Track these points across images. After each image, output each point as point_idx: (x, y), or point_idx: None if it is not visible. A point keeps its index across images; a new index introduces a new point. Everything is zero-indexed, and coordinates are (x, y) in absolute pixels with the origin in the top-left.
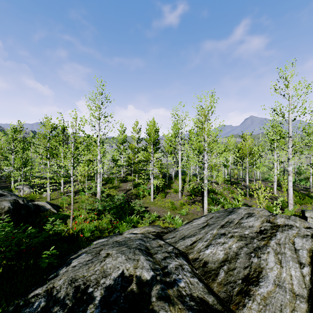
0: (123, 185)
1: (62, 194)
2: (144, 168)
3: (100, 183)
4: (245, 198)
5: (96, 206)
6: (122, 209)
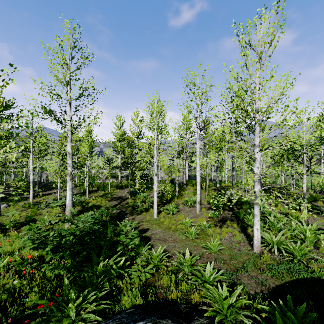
0: (119, 192)
1: (27, 205)
2: (148, 172)
3: (70, 190)
4: (301, 213)
5: (65, 227)
6: (105, 233)
